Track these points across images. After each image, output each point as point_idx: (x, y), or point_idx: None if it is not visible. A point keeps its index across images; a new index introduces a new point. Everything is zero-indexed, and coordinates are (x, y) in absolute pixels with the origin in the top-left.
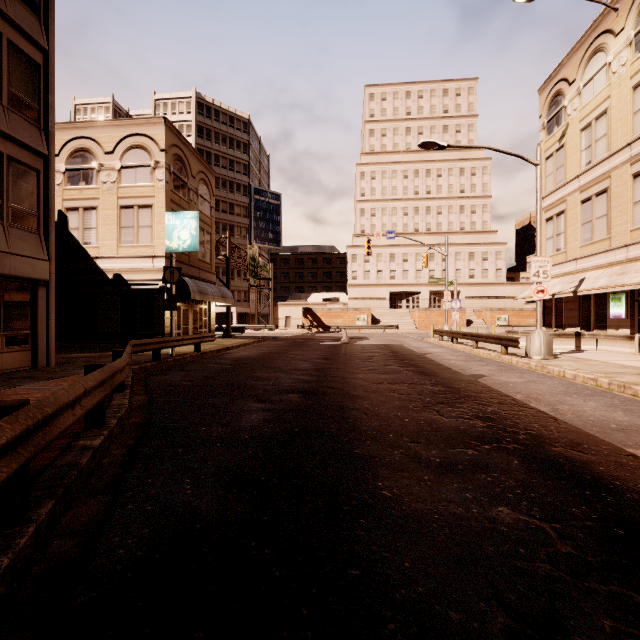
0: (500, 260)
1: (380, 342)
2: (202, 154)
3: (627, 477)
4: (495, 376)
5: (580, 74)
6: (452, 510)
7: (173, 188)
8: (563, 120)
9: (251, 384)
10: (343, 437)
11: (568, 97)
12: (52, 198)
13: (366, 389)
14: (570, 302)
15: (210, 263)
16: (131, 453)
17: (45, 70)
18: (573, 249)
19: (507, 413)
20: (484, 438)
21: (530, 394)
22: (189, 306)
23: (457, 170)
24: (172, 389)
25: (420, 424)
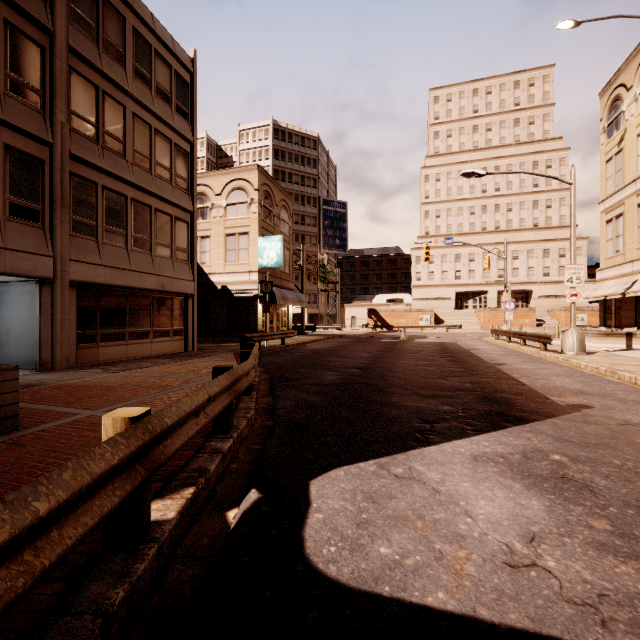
0: (580, 256)
1: (437, 340)
2: (278, 174)
3: (527, 403)
4: (515, 365)
5: (637, 81)
6: (421, 405)
7: (263, 217)
8: (621, 125)
9: (326, 364)
10: (380, 386)
11: (626, 102)
12: (195, 239)
13: (405, 368)
14: (627, 303)
15: (289, 273)
16: (271, 387)
17: (191, 155)
18: (630, 251)
19: (494, 382)
20: (464, 389)
21: (527, 374)
22: (274, 309)
23: (530, 164)
24: (277, 364)
25: (429, 383)
